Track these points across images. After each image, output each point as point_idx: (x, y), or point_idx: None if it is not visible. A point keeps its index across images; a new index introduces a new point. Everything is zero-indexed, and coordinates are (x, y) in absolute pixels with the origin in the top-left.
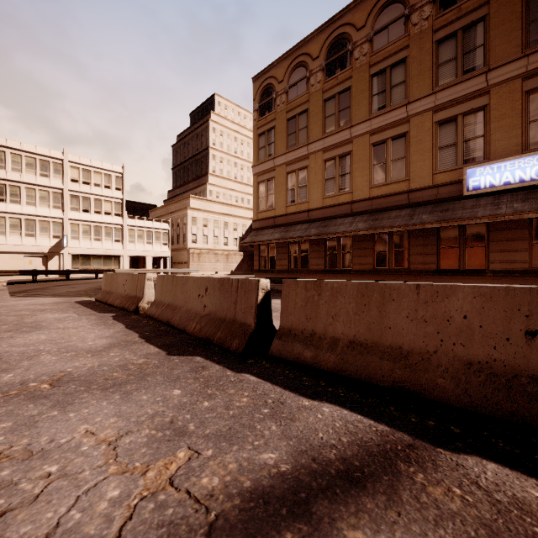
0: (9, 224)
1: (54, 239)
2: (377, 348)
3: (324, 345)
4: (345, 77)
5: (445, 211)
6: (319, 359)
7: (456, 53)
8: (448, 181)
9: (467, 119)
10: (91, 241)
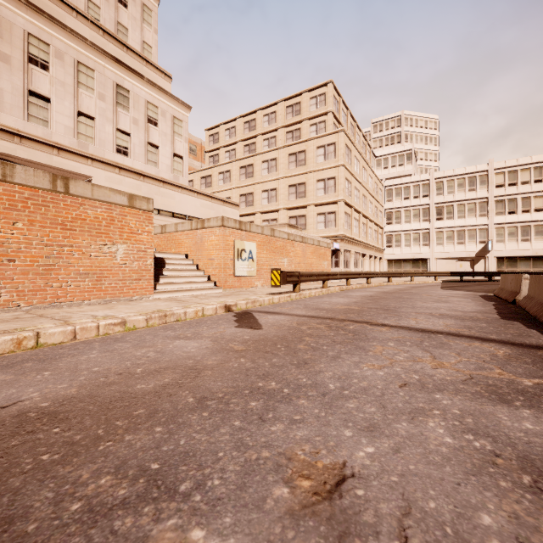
0: (445, 237)
1: (479, 245)
2: None
3: None
4: None
5: None
6: None
7: None
8: None
9: None
10: (517, 243)
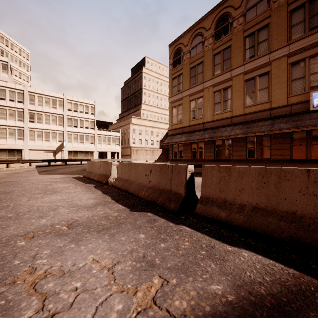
0: (36, 135)
1: (59, 143)
2: (275, 212)
3: (234, 209)
4: (227, 39)
5: (296, 121)
6: (231, 218)
7: (304, 17)
8: (298, 101)
9: (313, 60)
10: (78, 143)
